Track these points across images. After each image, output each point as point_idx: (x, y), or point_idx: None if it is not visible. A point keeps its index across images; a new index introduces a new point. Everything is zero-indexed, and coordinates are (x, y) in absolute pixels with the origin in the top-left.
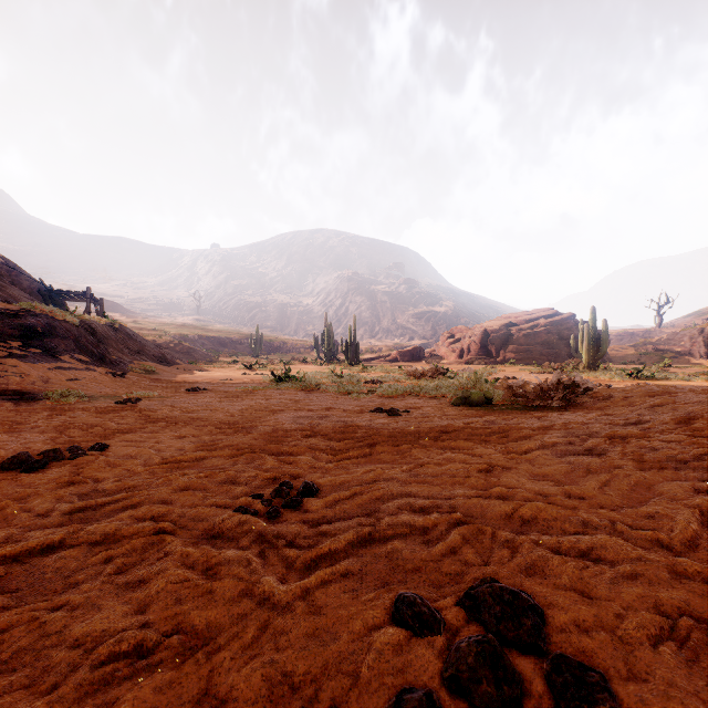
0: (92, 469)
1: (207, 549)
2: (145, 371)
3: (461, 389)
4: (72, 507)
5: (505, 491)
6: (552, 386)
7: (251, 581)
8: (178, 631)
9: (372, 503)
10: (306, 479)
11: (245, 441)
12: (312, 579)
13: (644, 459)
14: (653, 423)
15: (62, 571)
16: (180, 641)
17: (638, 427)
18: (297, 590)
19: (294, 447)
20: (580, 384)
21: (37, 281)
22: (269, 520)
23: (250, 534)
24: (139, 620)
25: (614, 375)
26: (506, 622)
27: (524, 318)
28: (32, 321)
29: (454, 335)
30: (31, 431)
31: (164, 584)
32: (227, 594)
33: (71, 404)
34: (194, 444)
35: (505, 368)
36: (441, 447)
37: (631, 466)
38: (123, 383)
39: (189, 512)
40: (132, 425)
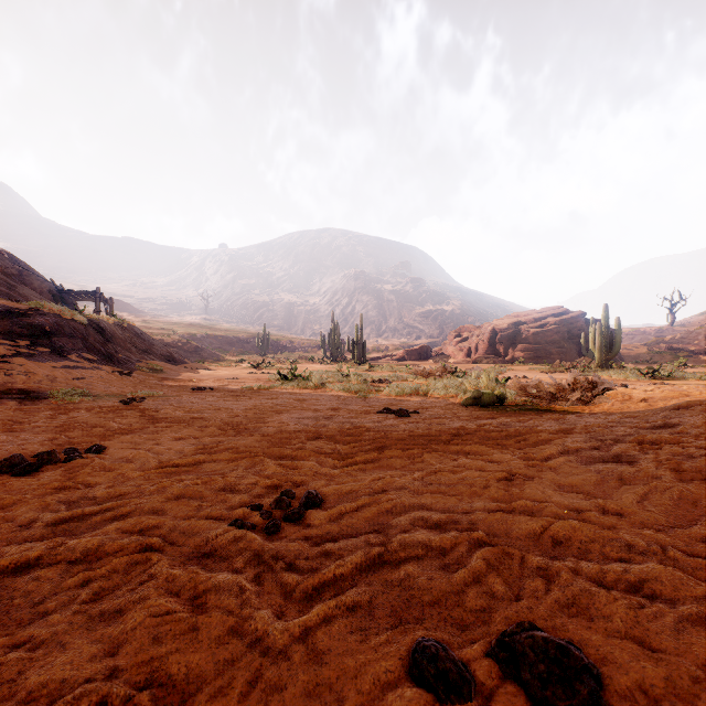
0: (85, 473)
1: (196, 571)
2: (152, 369)
3: (471, 389)
4: (56, 517)
5: (530, 505)
6: (569, 386)
7: (242, 615)
8: (152, 681)
9: (381, 517)
10: (310, 487)
11: (247, 444)
12: (313, 614)
13: (682, 468)
14: (684, 426)
15: (32, 596)
16: (153, 697)
17: (668, 431)
18: (294, 629)
19: (298, 451)
20: (598, 384)
21: (47, 281)
22: (267, 536)
23: (245, 554)
24: (108, 666)
25: (628, 374)
26: (554, 687)
27: (533, 316)
28: (40, 320)
29: (461, 334)
30: (31, 432)
31: (142, 618)
32: (213, 633)
33: (75, 403)
34: (194, 446)
35: (514, 368)
36: (455, 452)
37: (669, 476)
38: (129, 382)
39: (181, 525)
40: (133, 425)
